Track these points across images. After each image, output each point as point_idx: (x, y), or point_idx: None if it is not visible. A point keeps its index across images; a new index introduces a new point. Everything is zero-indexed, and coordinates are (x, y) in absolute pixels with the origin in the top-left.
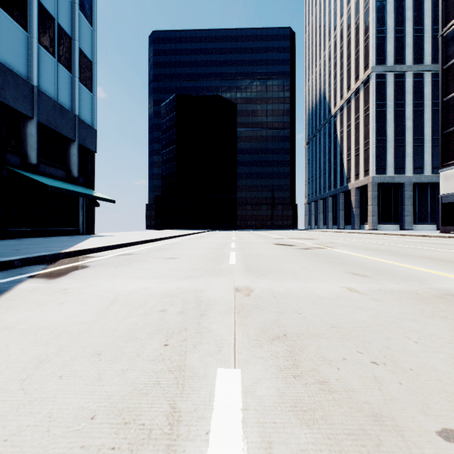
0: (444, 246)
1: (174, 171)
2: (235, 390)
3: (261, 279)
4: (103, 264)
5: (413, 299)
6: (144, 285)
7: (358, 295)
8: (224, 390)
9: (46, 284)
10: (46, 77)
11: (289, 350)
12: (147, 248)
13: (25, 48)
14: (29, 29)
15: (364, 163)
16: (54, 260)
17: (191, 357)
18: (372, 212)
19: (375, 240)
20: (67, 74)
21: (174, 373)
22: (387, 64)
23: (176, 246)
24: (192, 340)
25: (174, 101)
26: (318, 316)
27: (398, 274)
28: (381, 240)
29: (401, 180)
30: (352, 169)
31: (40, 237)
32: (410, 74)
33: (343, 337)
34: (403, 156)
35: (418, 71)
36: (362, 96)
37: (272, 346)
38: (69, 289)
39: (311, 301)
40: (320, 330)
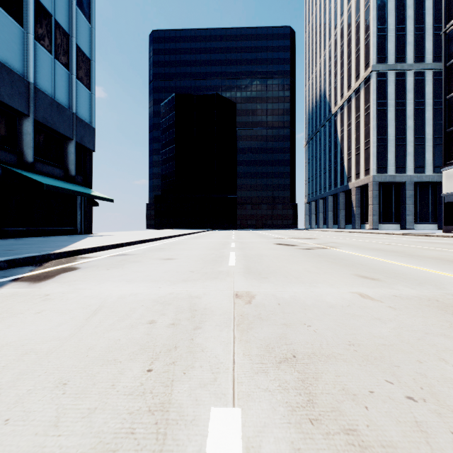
0: (450, 246)
1: (173, 170)
2: (234, 445)
3: (263, 282)
4: (95, 266)
5: (436, 308)
6: (134, 290)
7: (372, 302)
8: (219, 445)
9: (28, 288)
10: (43, 74)
11: (301, 378)
12: (144, 248)
13: (20, 44)
14: (25, 25)
15: (364, 162)
16: (44, 261)
17: (179, 388)
18: (372, 211)
19: (378, 240)
20: (65, 72)
21: (154, 415)
22: (388, 63)
23: (174, 246)
24: (182, 364)
25: (173, 100)
26: (330, 330)
27: (410, 277)
28: (384, 239)
29: (402, 179)
30: (353, 168)
31: (36, 236)
32: (411, 72)
33: (365, 359)
34: (404, 155)
35: (420, 69)
36: (363, 94)
37: (280, 372)
38: (51, 294)
39: (320, 310)
40: (336, 348)
